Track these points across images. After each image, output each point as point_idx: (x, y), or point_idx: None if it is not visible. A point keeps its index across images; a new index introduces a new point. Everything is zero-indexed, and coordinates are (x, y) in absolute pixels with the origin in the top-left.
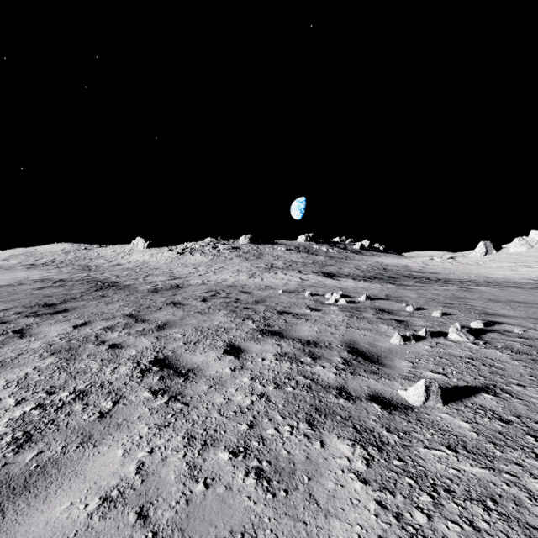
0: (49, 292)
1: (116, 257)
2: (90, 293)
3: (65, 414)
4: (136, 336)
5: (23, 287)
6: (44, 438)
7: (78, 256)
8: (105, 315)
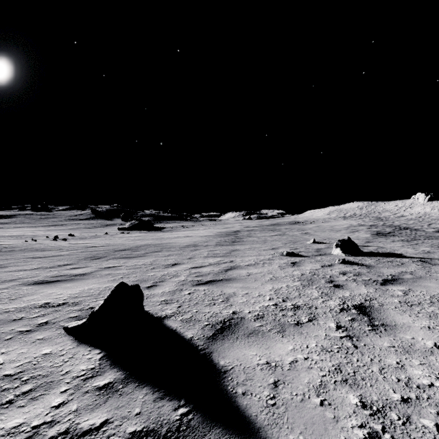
0: (375, 229)
1: (398, 210)
2: (397, 231)
3: (418, 246)
4: (430, 241)
5: (360, 228)
6: (416, 246)
7: (369, 211)
8: (413, 237)
